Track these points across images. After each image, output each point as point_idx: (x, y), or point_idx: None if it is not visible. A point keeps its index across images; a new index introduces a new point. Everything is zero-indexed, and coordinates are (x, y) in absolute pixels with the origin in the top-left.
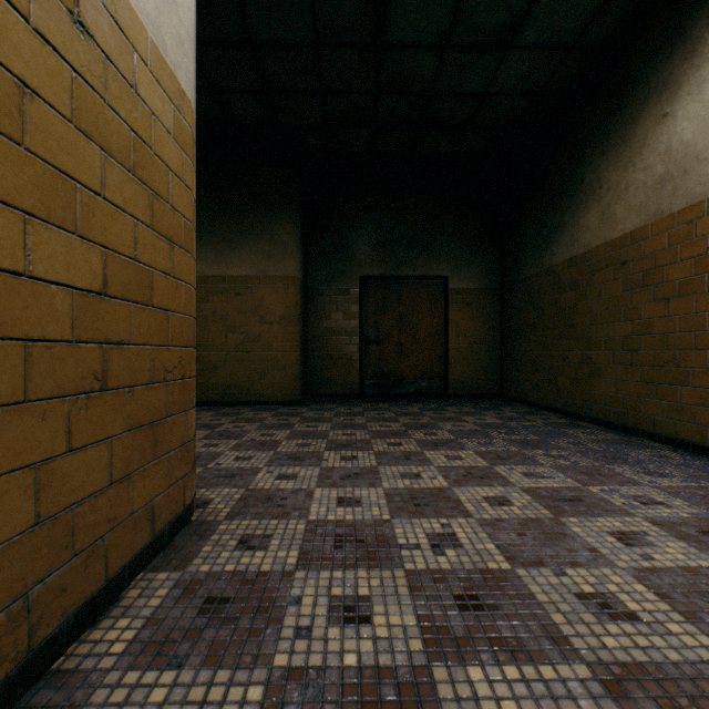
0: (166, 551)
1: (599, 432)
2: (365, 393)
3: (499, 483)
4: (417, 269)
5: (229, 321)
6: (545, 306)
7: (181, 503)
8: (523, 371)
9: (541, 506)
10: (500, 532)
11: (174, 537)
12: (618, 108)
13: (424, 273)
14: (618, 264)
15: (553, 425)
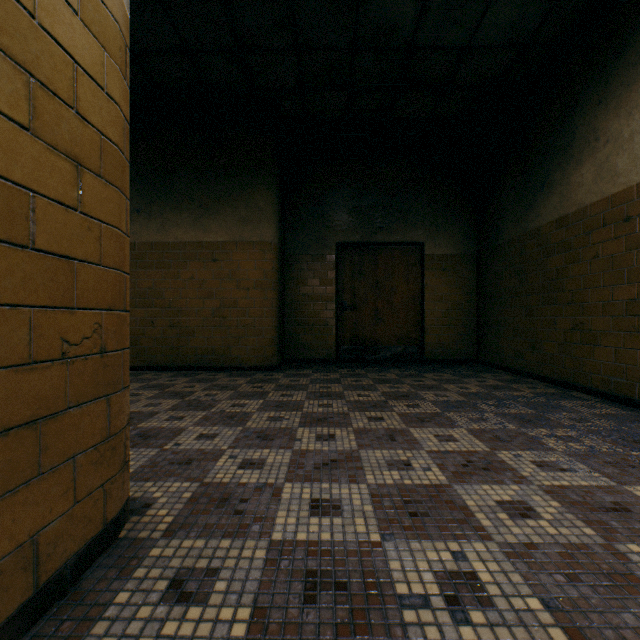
0: (64, 601)
1: (600, 405)
2: (341, 358)
3: (509, 478)
4: (392, 235)
5: (207, 287)
6: (528, 269)
7: (98, 521)
8: (503, 337)
9: (578, 520)
10: (539, 571)
11: (84, 572)
12: (620, 49)
13: (400, 238)
14: (620, 220)
15: (544, 396)
